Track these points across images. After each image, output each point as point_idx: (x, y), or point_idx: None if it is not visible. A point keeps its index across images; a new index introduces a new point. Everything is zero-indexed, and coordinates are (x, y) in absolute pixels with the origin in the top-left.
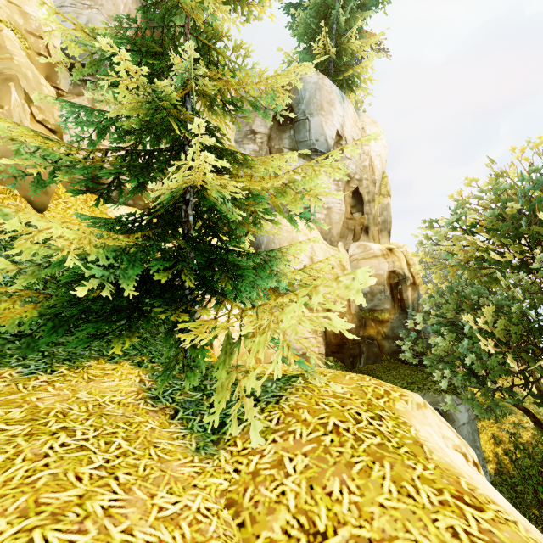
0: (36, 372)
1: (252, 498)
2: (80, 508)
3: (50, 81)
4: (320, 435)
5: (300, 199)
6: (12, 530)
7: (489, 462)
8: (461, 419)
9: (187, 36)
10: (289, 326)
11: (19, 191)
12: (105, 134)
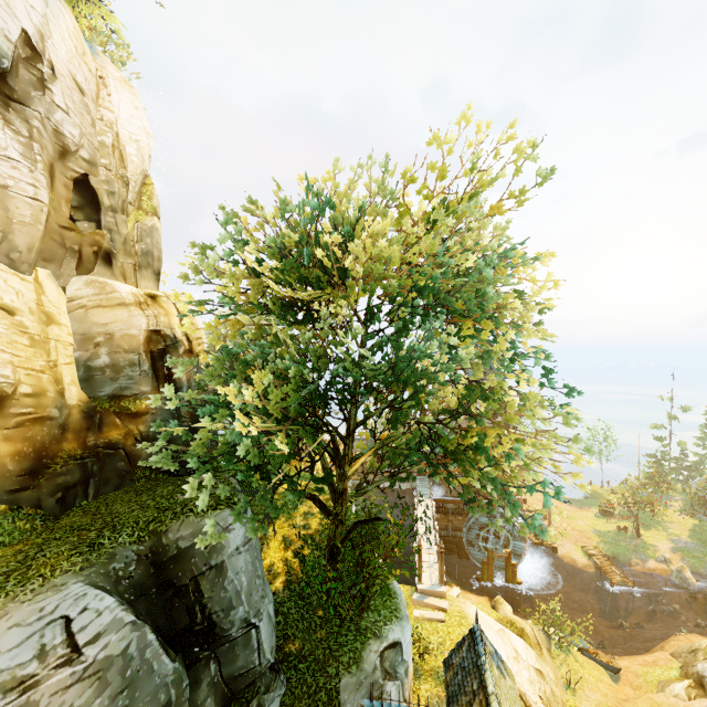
0: None
1: None
2: None
3: None
4: None
5: None
6: None
7: (278, 576)
8: (235, 542)
9: None
10: None
11: None
12: None
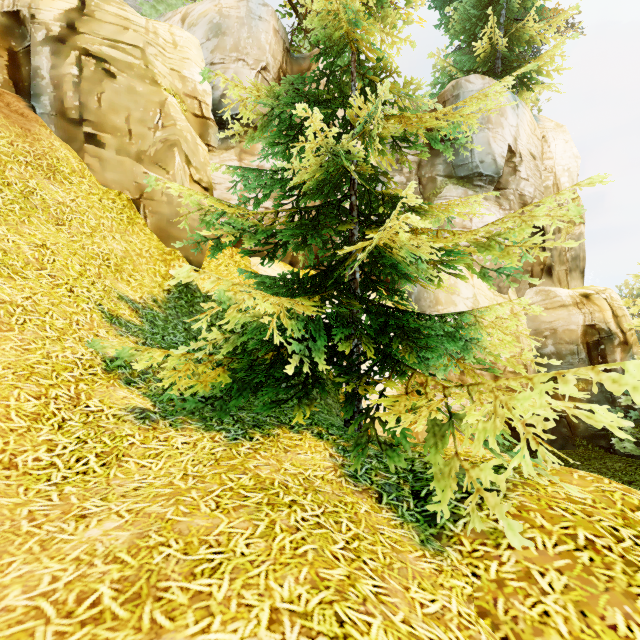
0: (238, 437)
1: (507, 611)
2: (354, 589)
3: (202, 139)
4: (571, 550)
5: (510, 255)
6: (315, 600)
7: None
8: None
9: (354, 75)
10: (538, 417)
11: (181, 252)
12: (270, 192)
